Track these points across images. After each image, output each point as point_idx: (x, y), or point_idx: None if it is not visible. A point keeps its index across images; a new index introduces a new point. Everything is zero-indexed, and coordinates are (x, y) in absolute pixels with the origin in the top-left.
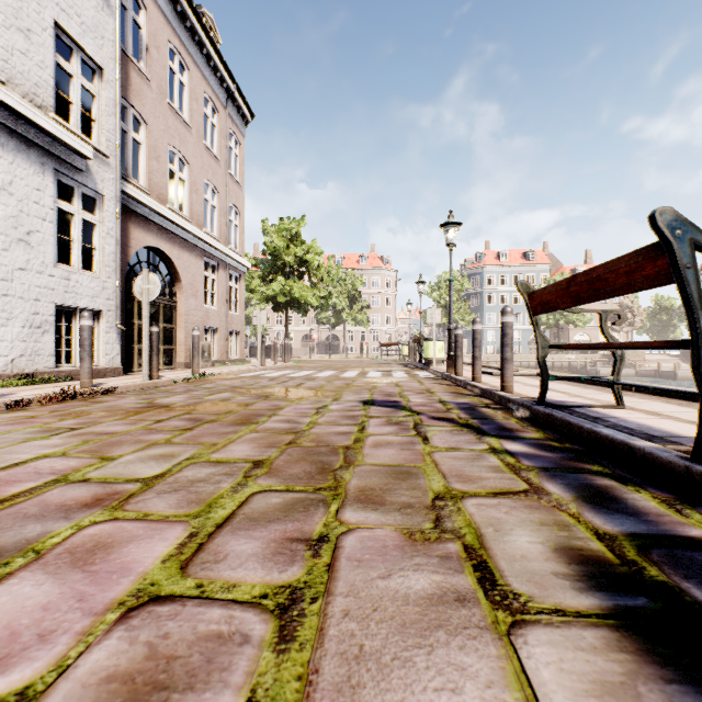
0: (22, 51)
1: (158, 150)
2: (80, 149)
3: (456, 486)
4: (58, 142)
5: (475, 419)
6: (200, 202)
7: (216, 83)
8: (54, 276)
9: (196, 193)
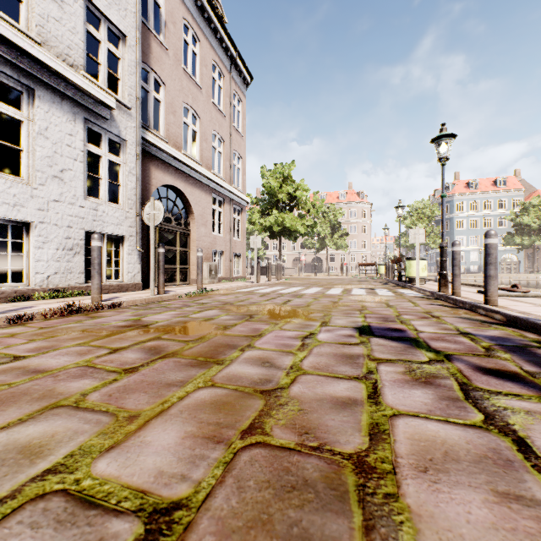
0: (56, 18)
1: (174, 107)
2: (104, 100)
3: None
4: (86, 94)
5: None
6: (208, 149)
7: (222, 53)
8: (84, 207)
9: (206, 142)
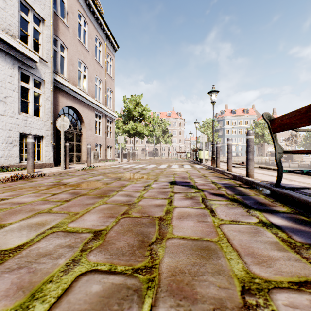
0: (2, 7)
1: (73, 61)
2: (32, 57)
3: (255, 270)
4: (21, 53)
5: (238, 195)
6: (93, 86)
7: (101, 31)
8: (19, 119)
9: (91, 82)
